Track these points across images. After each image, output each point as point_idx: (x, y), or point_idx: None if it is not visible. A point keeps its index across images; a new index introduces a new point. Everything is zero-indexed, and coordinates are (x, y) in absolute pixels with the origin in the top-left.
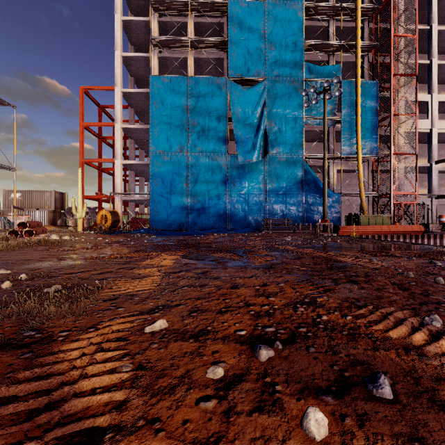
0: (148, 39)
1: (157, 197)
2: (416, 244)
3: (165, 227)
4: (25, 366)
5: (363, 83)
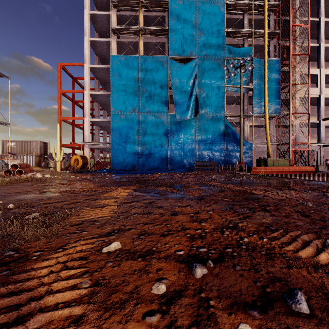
0: (109, 28)
1: (116, 145)
2: (309, 180)
3: (121, 167)
4: (2, 283)
5: (269, 60)
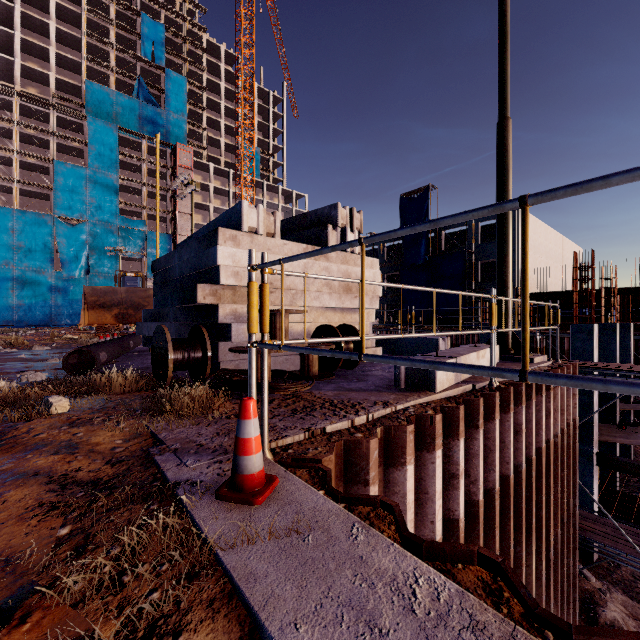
0: None
1: None
2: None
3: None
4: None
5: (162, 234)
